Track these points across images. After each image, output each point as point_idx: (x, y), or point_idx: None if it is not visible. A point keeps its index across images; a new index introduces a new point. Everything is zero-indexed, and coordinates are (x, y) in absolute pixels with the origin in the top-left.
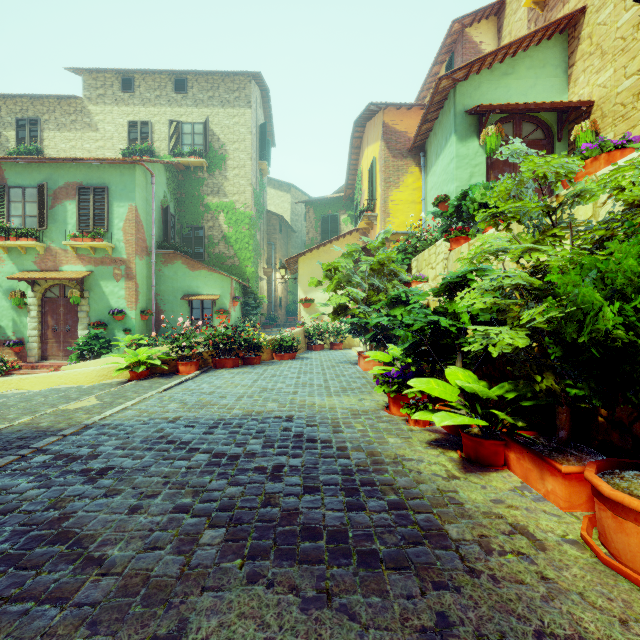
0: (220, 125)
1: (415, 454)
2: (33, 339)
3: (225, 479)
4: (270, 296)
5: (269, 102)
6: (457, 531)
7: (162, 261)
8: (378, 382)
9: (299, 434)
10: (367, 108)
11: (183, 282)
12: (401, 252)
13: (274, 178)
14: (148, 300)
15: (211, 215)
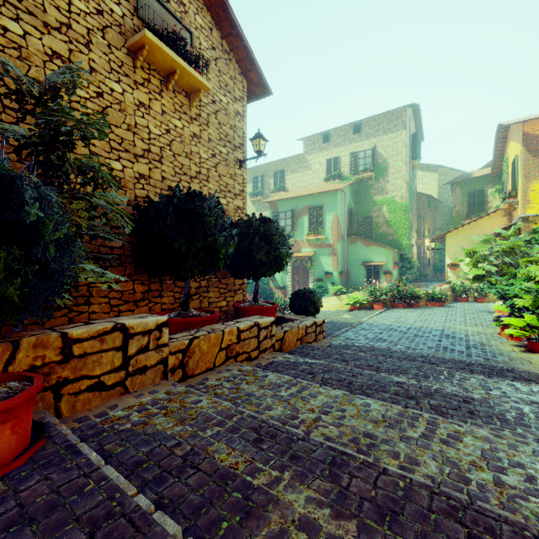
0: (383, 147)
1: (502, 346)
2: (289, 286)
3: (421, 339)
4: (419, 257)
5: (419, 113)
6: (502, 357)
7: (349, 242)
8: (494, 320)
9: (448, 335)
10: (506, 125)
11: (361, 254)
12: (538, 232)
13: (422, 163)
14: (342, 266)
15: (377, 208)
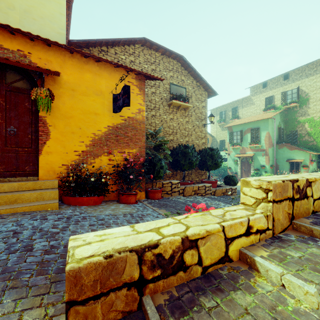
0: (305, 86)
1: None
2: (239, 172)
3: None
4: None
5: None
6: None
7: (278, 147)
8: None
9: None
10: None
11: (286, 155)
12: None
13: None
14: (272, 161)
15: (300, 125)
